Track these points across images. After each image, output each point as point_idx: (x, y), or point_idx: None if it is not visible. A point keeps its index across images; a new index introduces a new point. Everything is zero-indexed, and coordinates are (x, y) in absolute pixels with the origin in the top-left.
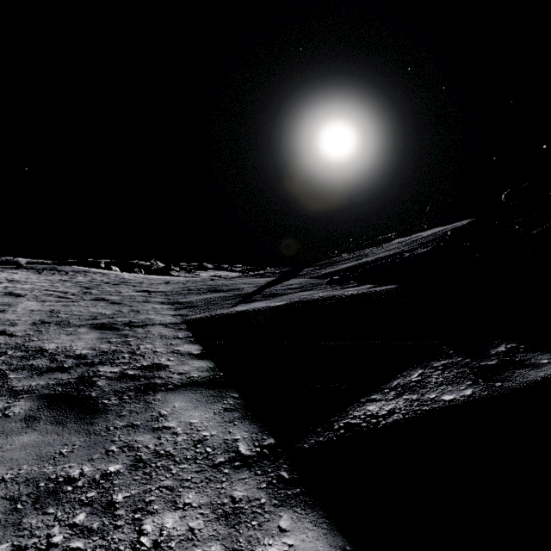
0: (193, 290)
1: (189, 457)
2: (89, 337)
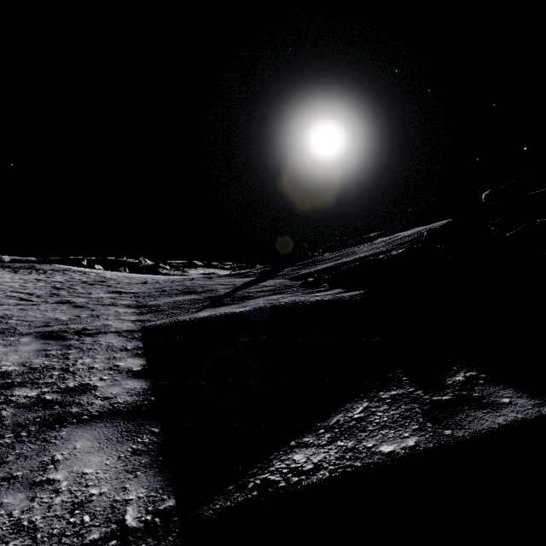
0: (166, 291)
1: (56, 532)
2: (28, 349)
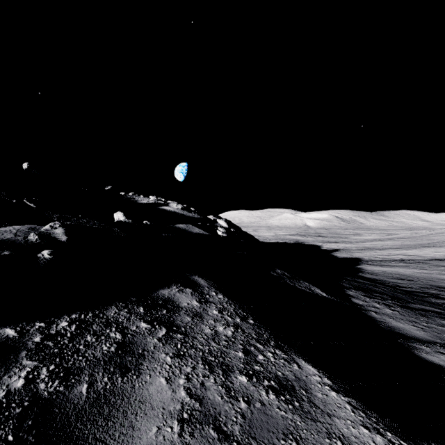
0: None
1: (394, 317)
2: None
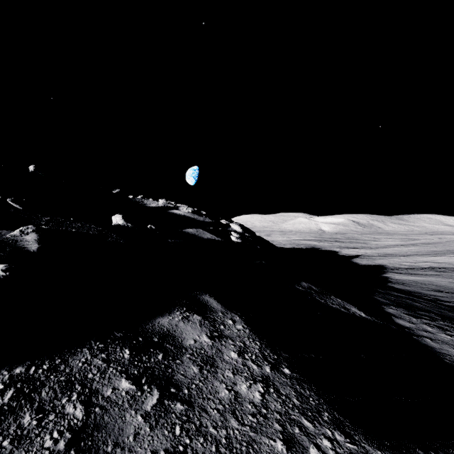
0: None
1: None
2: None
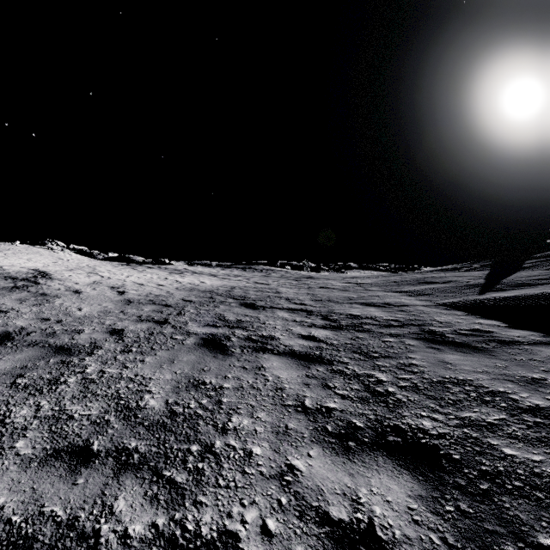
0: (400, 282)
1: None
2: (374, 310)
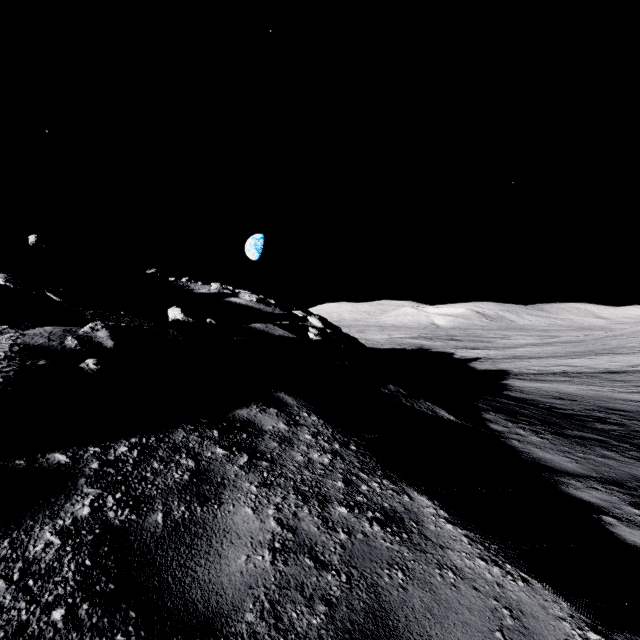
0: None
1: (542, 446)
2: None
